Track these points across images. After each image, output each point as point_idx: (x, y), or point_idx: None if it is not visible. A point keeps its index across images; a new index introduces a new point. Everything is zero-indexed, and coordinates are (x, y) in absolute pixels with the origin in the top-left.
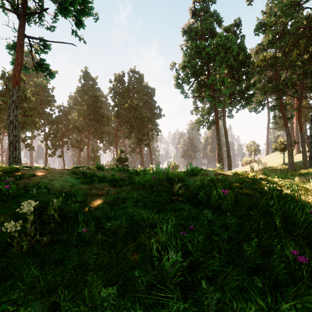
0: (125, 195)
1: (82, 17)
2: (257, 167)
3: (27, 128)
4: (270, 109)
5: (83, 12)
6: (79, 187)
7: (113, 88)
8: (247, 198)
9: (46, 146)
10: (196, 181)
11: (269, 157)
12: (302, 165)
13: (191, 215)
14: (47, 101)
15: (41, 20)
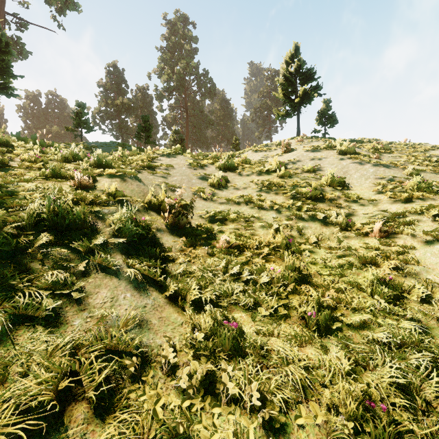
0: None
1: None
2: None
3: None
4: None
5: None
6: None
7: (24, 107)
8: None
9: None
10: None
11: None
12: None
13: None
14: None
15: None
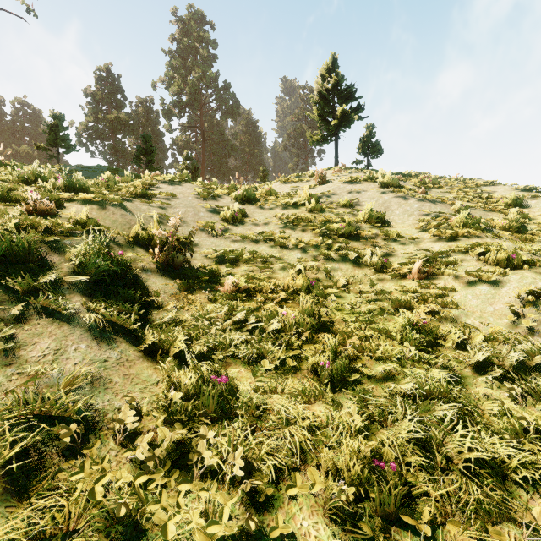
0: None
1: None
2: None
3: None
4: None
5: None
6: None
7: None
8: None
9: None
10: None
11: None
12: None
13: None
14: None
15: None
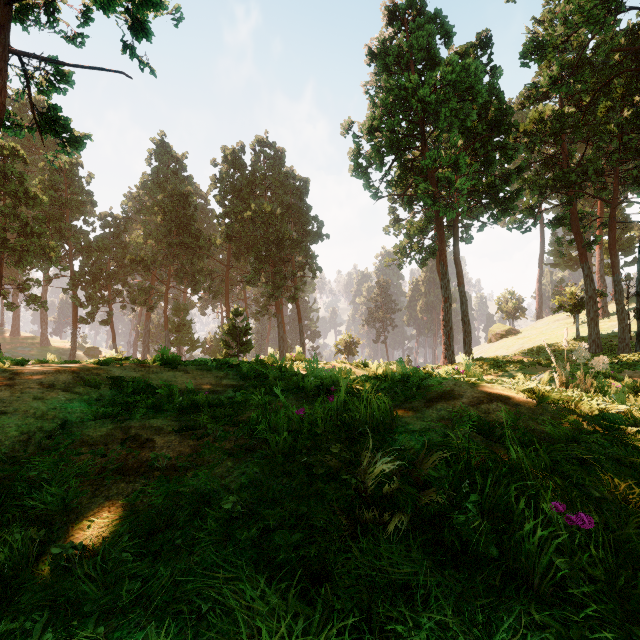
0: (203, 479)
1: (143, 12)
2: (520, 345)
3: (28, 262)
4: (550, 224)
5: (145, 0)
6: (79, 437)
7: (221, 178)
8: (639, 525)
9: (74, 301)
10: (429, 430)
11: (544, 324)
12: (619, 341)
13: (448, 637)
14: (76, 203)
15: (54, 21)
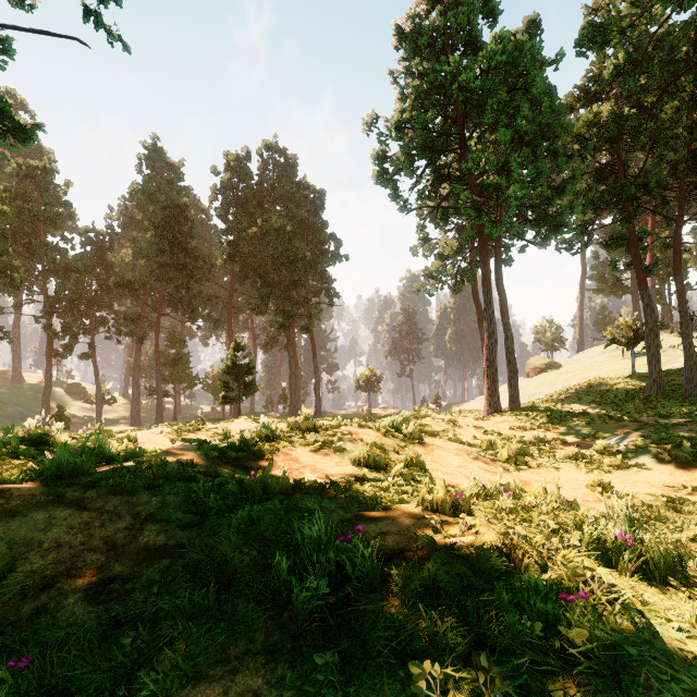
0: None
1: None
2: (565, 382)
3: None
4: (605, 245)
5: None
6: None
7: (223, 188)
8: None
9: (47, 331)
10: None
11: (588, 357)
12: (686, 382)
13: None
14: (50, 216)
15: None
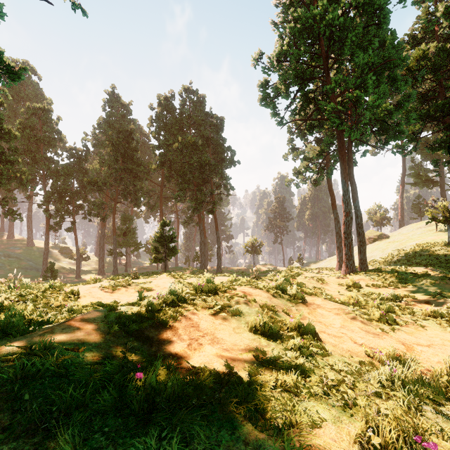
0: None
1: None
2: (394, 248)
3: (2, 183)
4: (430, 148)
5: None
6: None
7: (156, 118)
8: None
9: (45, 213)
10: None
11: (409, 231)
12: None
13: None
14: (47, 139)
15: None
